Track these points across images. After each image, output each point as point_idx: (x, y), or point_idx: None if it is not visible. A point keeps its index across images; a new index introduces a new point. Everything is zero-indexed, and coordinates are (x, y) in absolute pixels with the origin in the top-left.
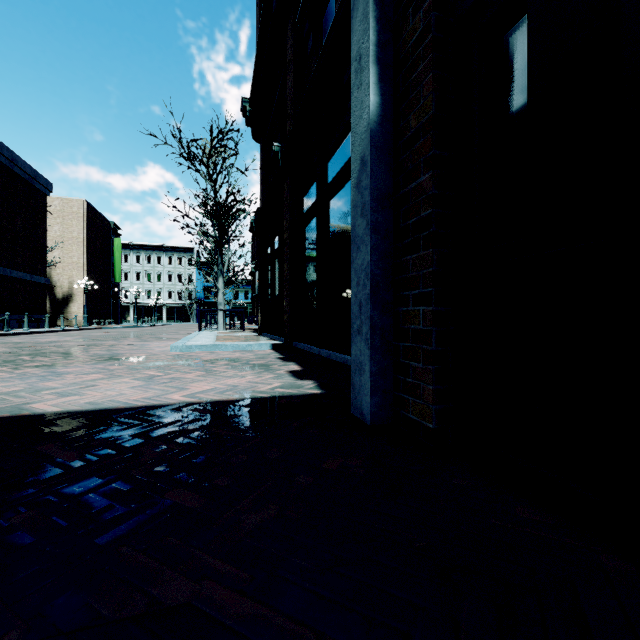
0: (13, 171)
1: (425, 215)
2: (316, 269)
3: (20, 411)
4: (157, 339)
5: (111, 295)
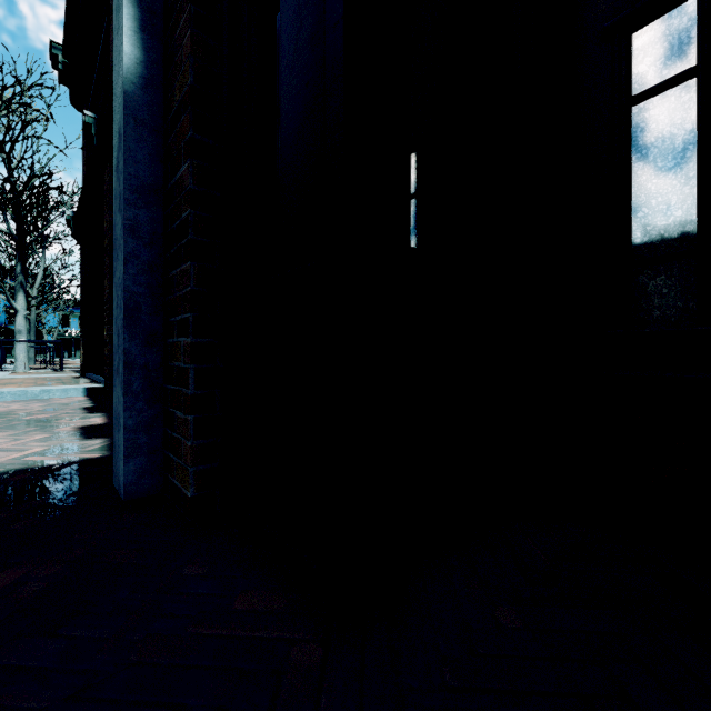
0: None
1: (185, 217)
2: None
3: None
4: None
5: None
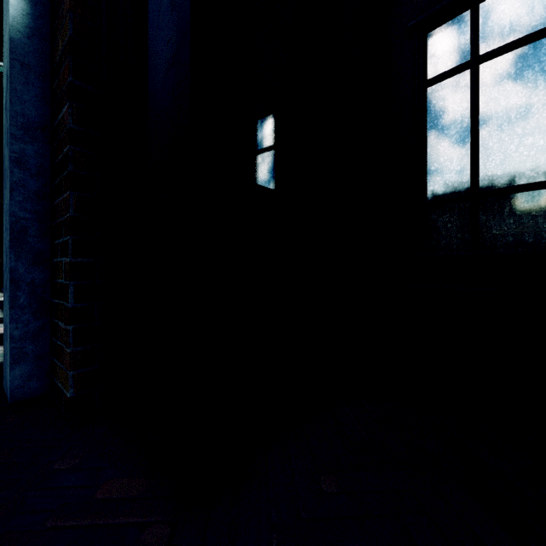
0: None
1: (65, 152)
2: None
3: None
4: None
5: None
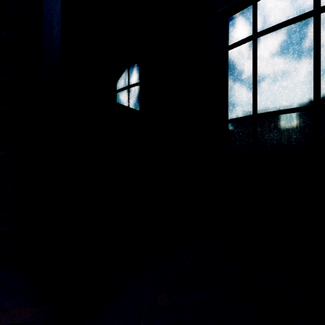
0: None
1: None
2: None
3: None
4: None
5: None
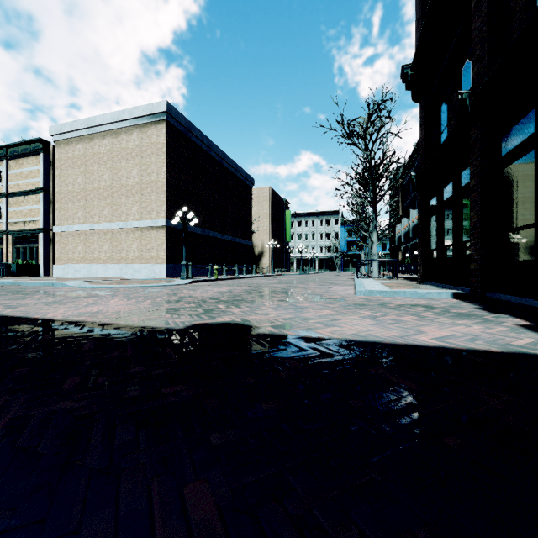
0: (237, 176)
1: None
2: (535, 212)
3: (314, 334)
4: (329, 284)
5: (284, 251)
